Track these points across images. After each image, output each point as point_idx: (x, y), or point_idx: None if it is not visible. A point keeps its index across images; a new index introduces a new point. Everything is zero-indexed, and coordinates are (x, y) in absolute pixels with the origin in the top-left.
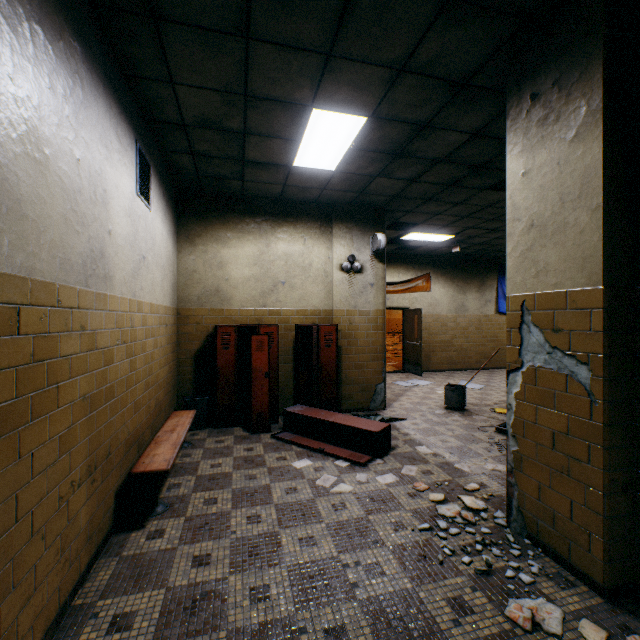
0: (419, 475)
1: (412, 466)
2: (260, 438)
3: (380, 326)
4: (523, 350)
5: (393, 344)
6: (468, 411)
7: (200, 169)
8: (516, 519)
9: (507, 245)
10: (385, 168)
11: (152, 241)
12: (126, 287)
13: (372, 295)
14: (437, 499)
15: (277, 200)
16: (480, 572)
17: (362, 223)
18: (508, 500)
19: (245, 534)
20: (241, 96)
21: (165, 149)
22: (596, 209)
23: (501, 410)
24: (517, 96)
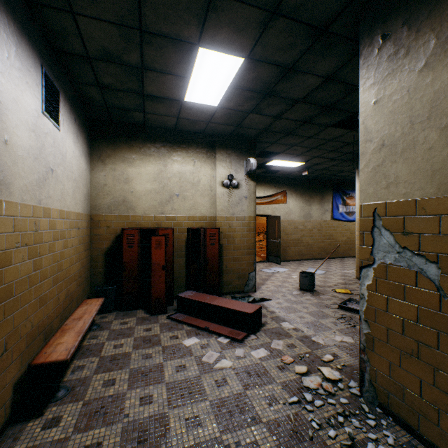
0: (285, 348)
1: (279, 340)
2: (158, 319)
3: (252, 229)
4: (375, 249)
5: (259, 241)
6: (316, 291)
7: (107, 101)
8: (368, 390)
9: (360, 162)
10: (257, 106)
11: (62, 157)
12: (29, 194)
13: (246, 205)
14: (301, 371)
15: (173, 130)
16: (345, 447)
17: (238, 150)
18: (361, 374)
19: (137, 417)
20: (137, 31)
21: (75, 80)
22: (445, 128)
23: (340, 290)
24: (369, 38)
